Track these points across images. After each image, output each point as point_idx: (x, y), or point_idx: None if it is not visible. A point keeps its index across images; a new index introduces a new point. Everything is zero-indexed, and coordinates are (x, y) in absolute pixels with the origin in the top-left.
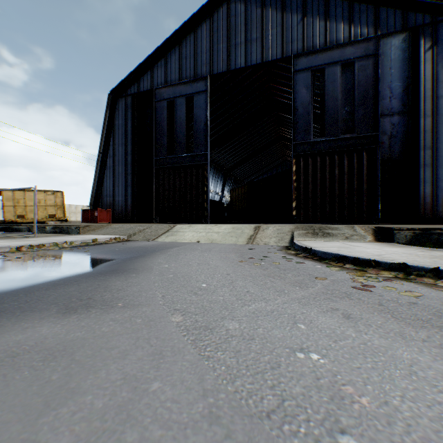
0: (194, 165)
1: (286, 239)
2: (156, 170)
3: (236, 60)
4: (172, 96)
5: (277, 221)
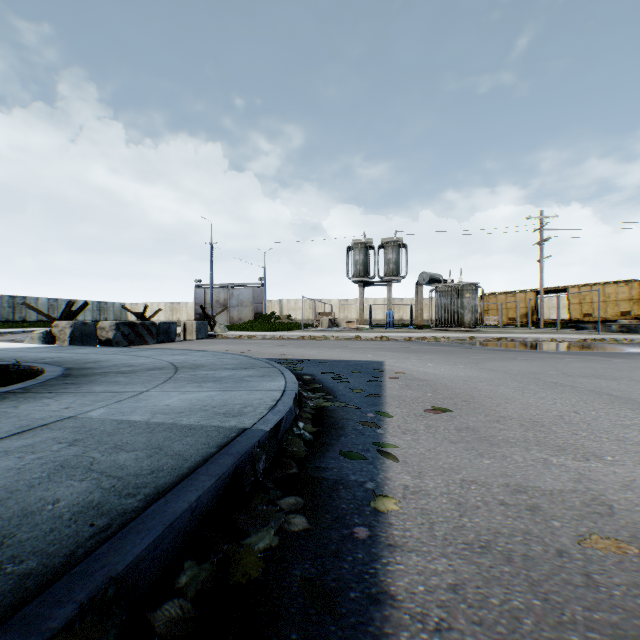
0: None
1: None
2: None
3: None
4: None
5: None
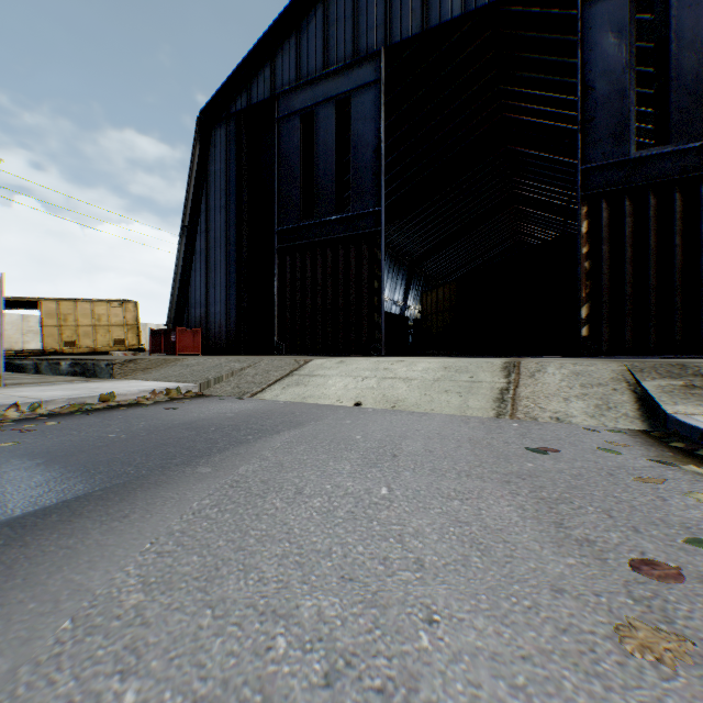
0: (352, 236)
1: (623, 404)
2: (279, 252)
3: (441, 5)
4: (309, 103)
5: (527, 352)
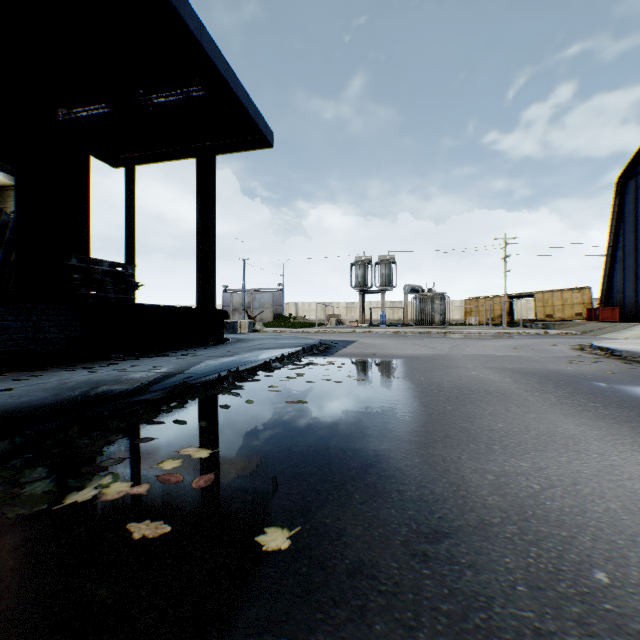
0: None
1: None
2: None
3: None
4: None
5: None
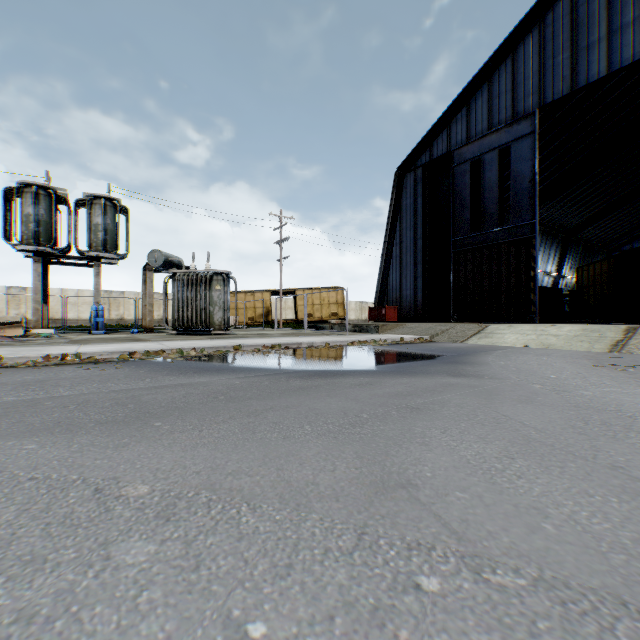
0: (511, 241)
1: None
2: (454, 254)
3: (588, 70)
4: (477, 154)
5: None
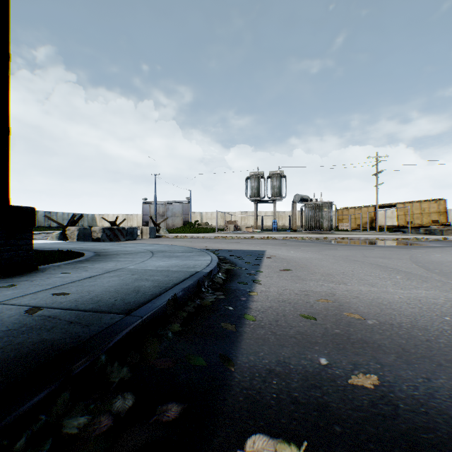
0: None
1: None
2: None
3: None
4: None
5: None
